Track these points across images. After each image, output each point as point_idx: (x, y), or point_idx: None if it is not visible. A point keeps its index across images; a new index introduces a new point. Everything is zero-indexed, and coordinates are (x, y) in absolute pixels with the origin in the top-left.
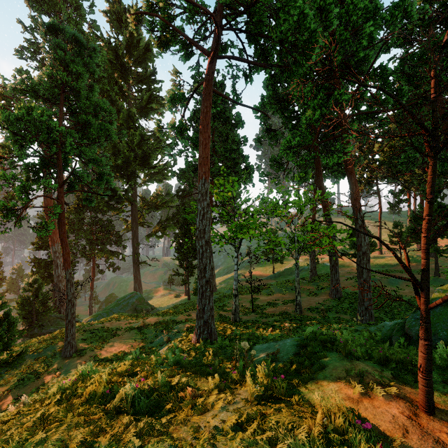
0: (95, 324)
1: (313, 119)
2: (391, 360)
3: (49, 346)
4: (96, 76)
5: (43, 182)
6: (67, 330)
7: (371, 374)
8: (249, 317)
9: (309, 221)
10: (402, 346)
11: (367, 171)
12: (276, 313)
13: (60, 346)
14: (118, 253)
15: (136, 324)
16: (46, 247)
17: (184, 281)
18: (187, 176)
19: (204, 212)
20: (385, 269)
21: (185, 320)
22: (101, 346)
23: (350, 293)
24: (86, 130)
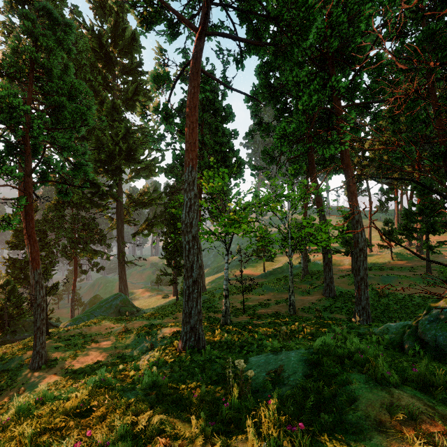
0: (72, 329)
1: (310, 105)
2: (433, 383)
3: (15, 357)
4: (73, 56)
5: (4, 169)
6: (36, 338)
7: (425, 414)
8: (240, 319)
9: (303, 217)
10: (417, 353)
11: (357, 169)
12: (268, 314)
13: (28, 357)
14: (102, 253)
15: (117, 329)
16: (22, 246)
17: (172, 281)
18: (175, 171)
19: (191, 203)
20: (376, 267)
21: (170, 324)
22: (76, 355)
23: (344, 292)
24: (59, 114)
